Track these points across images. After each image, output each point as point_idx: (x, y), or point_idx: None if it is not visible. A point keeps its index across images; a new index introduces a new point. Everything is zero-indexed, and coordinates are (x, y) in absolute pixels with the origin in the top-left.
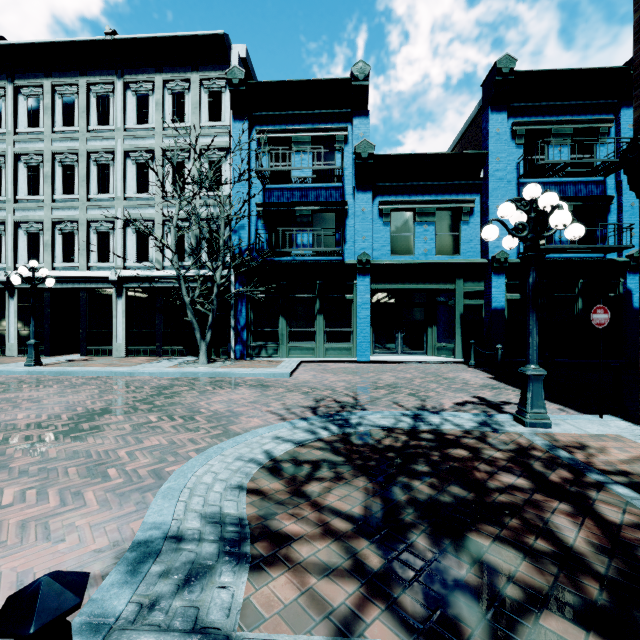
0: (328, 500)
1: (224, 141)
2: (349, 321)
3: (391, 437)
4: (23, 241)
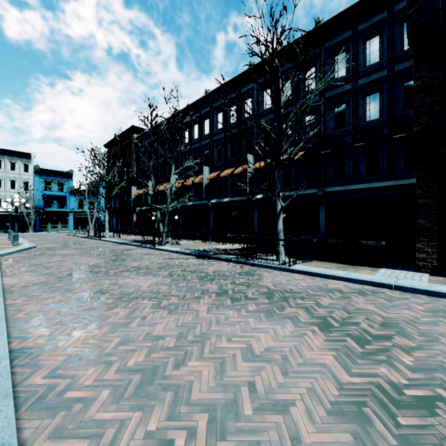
0: None
1: (30, 178)
2: (68, 223)
3: None
4: None
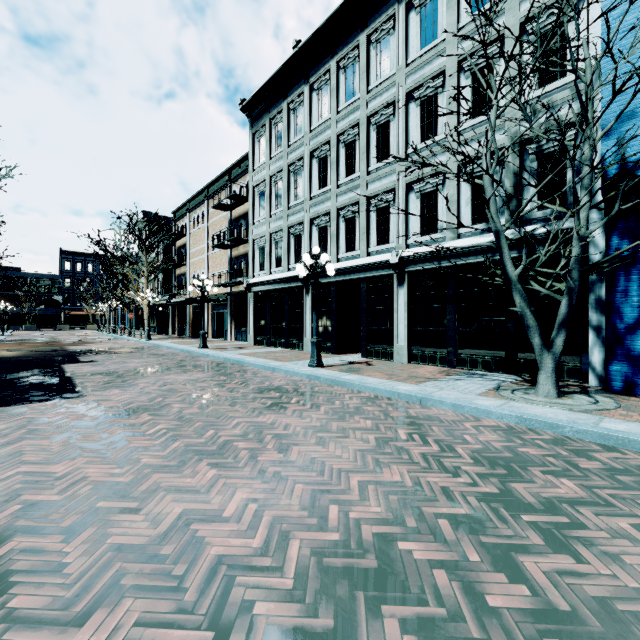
0: None
1: None
2: None
3: None
4: (315, 237)
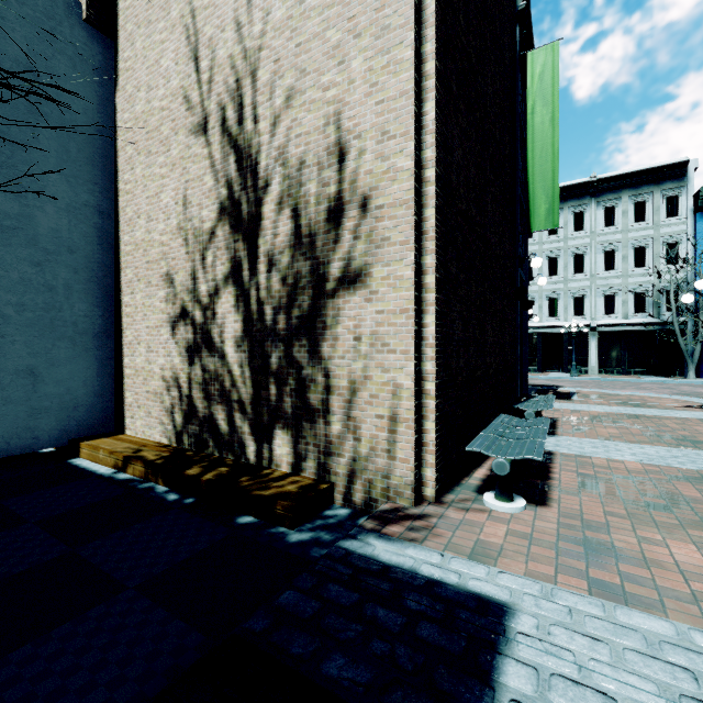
0: None
1: (682, 230)
2: None
3: None
4: None
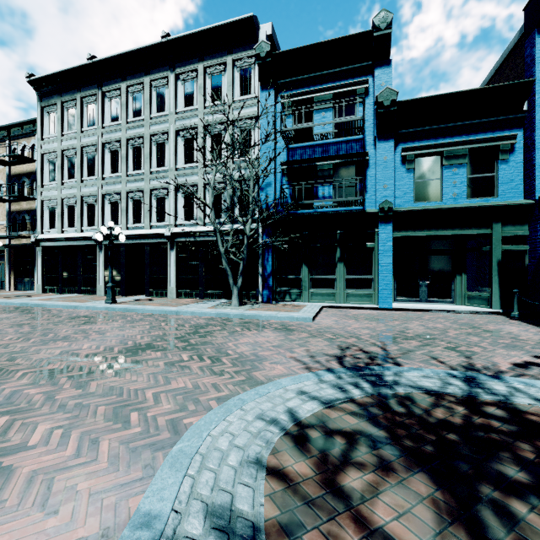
0: (378, 512)
1: (253, 111)
2: (370, 269)
3: (442, 406)
4: (108, 208)
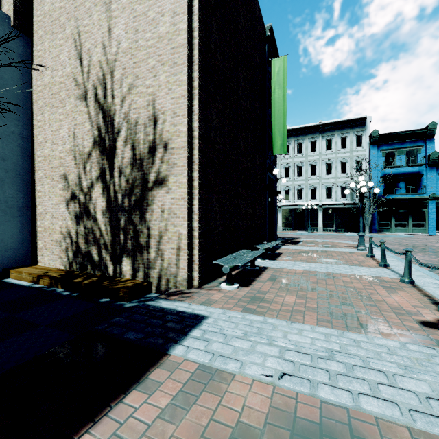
0: None
1: (364, 154)
2: (423, 219)
3: None
4: (283, 193)
